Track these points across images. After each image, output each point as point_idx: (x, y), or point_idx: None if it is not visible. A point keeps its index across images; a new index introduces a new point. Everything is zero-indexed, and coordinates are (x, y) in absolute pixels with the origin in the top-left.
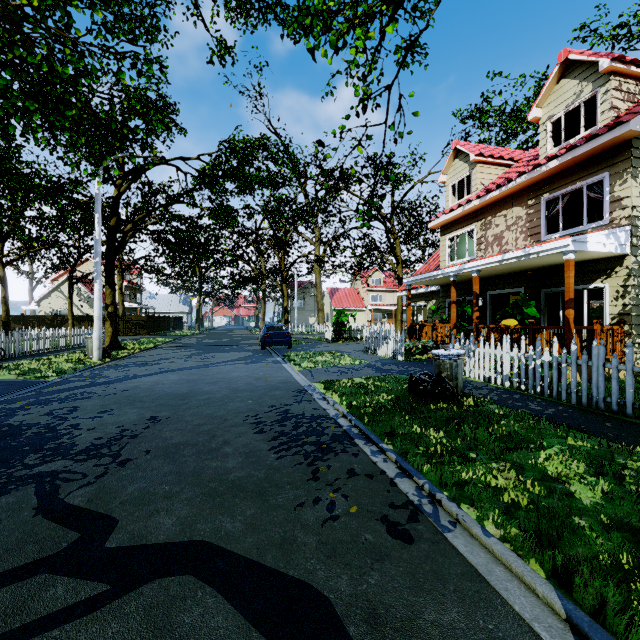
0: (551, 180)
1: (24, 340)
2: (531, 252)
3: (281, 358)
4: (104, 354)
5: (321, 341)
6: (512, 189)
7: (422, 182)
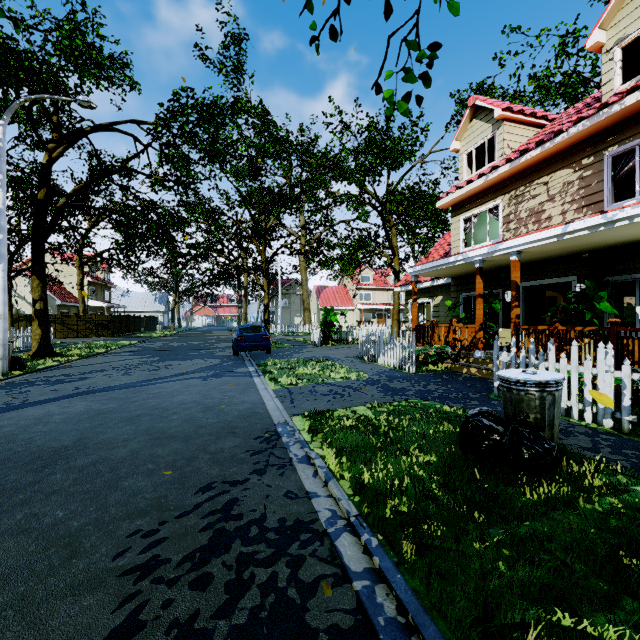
0: (622, 126)
1: None
2: (619, 217)
3: (254, 368)
4: (14, 365)
5: (307, 344)
6: (560, 145)
7: (422, 162)
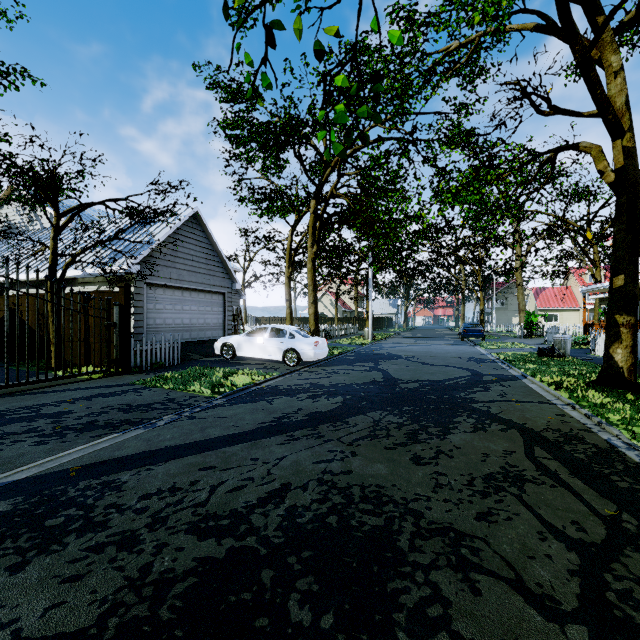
0: None
1: (334, 330)
2: None
3: (474, 344)
4: (372, 338)
5: (513, 337)
6: None
7: None
